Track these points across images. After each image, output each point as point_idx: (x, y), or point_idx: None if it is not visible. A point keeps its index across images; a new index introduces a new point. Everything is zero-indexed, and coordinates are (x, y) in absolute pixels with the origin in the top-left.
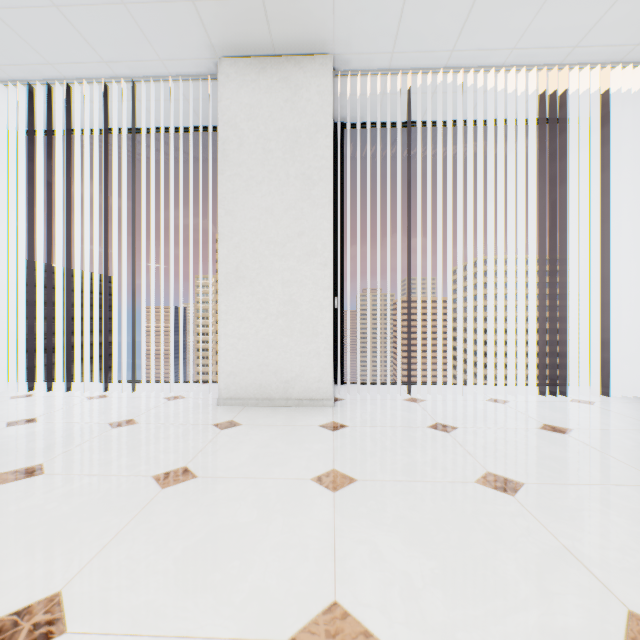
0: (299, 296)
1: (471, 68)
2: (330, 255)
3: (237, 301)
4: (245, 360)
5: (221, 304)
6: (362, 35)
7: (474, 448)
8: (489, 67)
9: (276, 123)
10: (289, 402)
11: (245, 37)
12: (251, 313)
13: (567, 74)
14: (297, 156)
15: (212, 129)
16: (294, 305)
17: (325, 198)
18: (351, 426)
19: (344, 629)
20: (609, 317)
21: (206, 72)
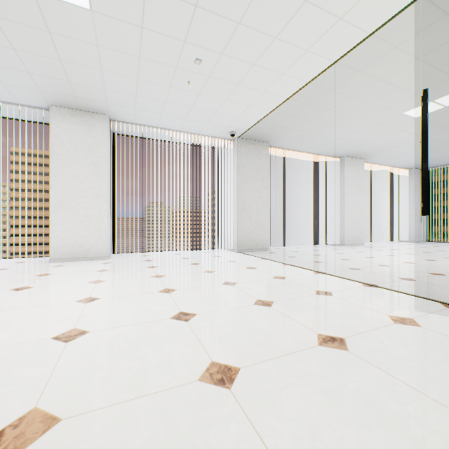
0: (92, 214)
1: (167, 129)
2: (107, 197)
3: (61, 215)
4: (65, 241)
5: (52, 217)
6: (120, 113)
7: (154, 263)
8: (174, 130)
9: (81, 139)
10: (88, 259)
11: (66, 103)
12: (68, 221)
13: (203, 137)
14: (91, 155)
15: (40, 123)
16: (90, 217)
17: (105, 174)
18: (114, 262)
19: (100, 281)
20: (224, 223)
21: (42, 107)
